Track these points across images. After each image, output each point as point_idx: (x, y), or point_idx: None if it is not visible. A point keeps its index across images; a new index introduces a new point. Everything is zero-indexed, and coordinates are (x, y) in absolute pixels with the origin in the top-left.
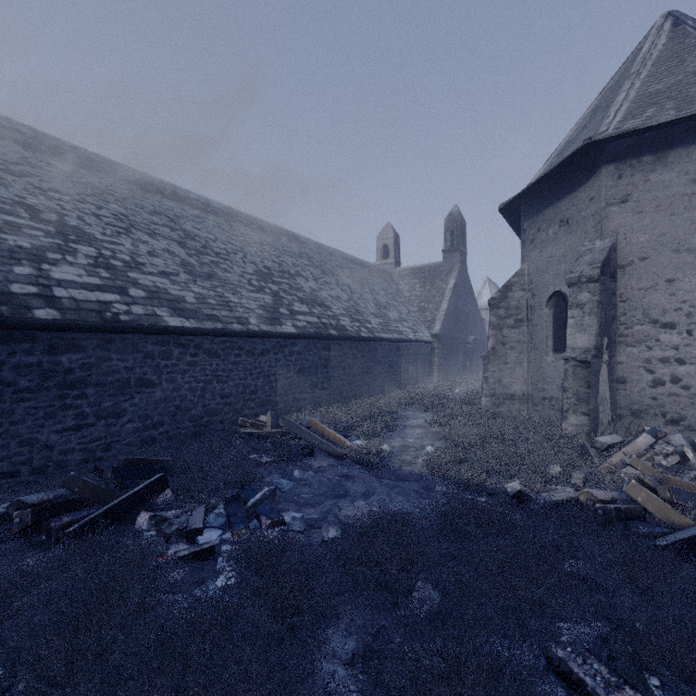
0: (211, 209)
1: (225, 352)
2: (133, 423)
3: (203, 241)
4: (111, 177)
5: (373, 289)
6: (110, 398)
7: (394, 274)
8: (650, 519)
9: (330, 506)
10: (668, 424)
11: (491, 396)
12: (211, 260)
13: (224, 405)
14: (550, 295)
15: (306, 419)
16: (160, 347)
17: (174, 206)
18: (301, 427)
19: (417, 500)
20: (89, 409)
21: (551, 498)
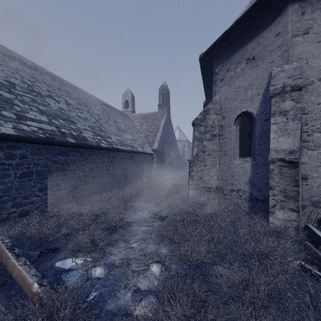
0: None
1: None
2: None
3: None
4: None
5: (117, 121)
6: None
7: (131, 117)
8: None
9: None
10: None
11: (195, 189)
12: None
13: None
14: (238, 115)
15: None
16: None
17: None
18: None
19: None
20: None
21: None
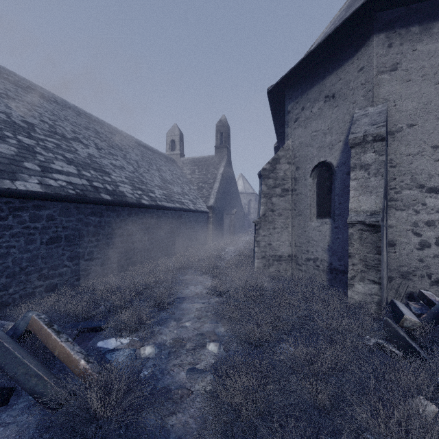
0: None
1: None
2: None
3: None
4: None
5: (160, 168)
6: None
7: (179, 162)
8: None
9: None
10: (433, 285)
11: (262, 258)
12: None
13: None
14: (315, 166)
15: (28, 316)
16: None
17: None
18: None
19: None
20: None
21: None
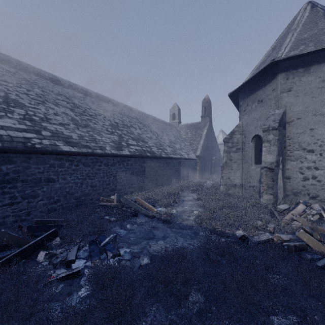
0: (88, 94)
1: (93, 164)
2: (43, 201)
3: (84, 109)
4: (36, 76)
5: (168, 134)
6: (30, 188)
7: (178, 127)
8: (310, 249)
9: (145, 244)
10: (310, 199)
11: (224, 185)
12: (87, 118)
13: (92, 190)
14: (253, 136)
15: (134, 197)
16: (58, 161)
17: (69, 91)
18: (132, 202)
19: (190, 240)
20: (18, 194)
21: (259, 239)
